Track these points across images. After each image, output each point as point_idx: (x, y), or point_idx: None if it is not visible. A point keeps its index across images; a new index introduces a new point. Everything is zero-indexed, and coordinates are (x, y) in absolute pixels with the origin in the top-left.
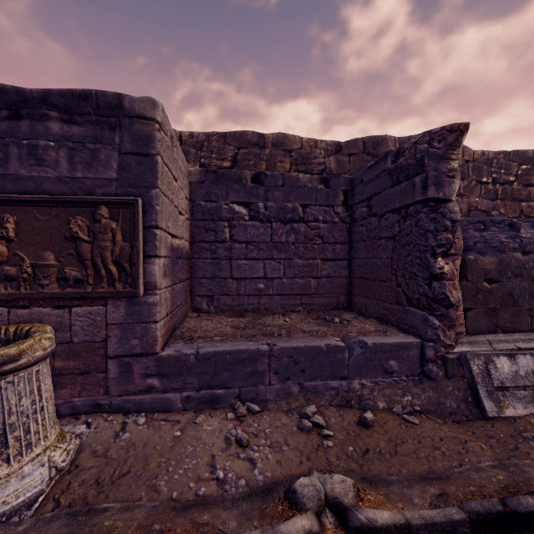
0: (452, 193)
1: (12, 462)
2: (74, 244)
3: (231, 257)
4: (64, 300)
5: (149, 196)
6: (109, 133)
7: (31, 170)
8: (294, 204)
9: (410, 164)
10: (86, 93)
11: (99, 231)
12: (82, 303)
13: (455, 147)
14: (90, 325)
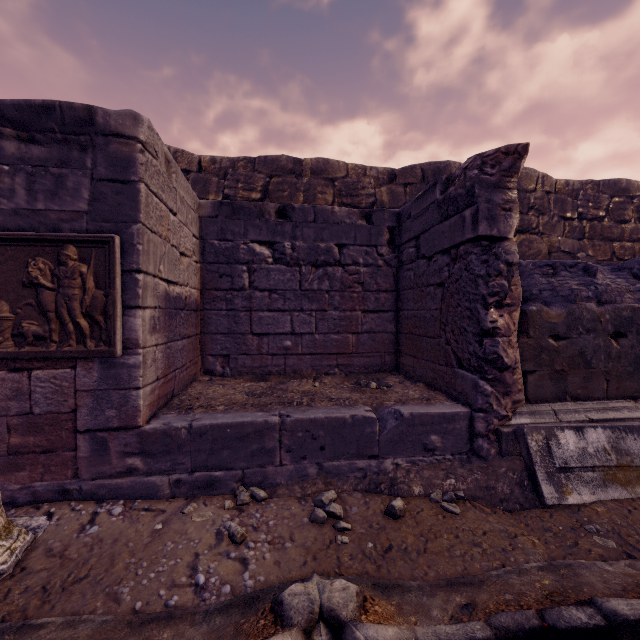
0: (509, 230)
1: None
2: (34, 291)
3: (251, 308)
4: (23, 362)
5: (130, 233)
6: (79, 155)
7: None
8: (329, 243)
9: (460, 195)
10: (48, 105)
11: (65, 276)
12: (45, 365)
13: (513, 173)
14: (55, 392)
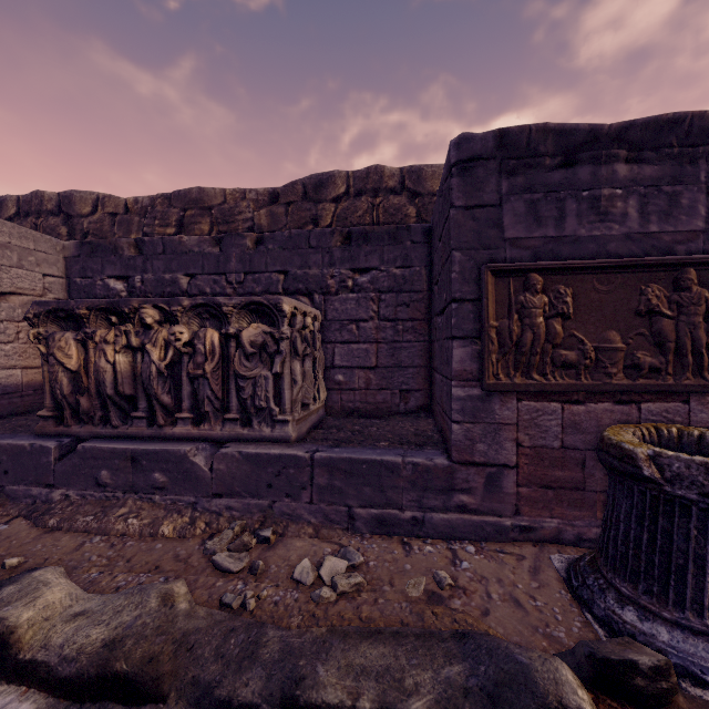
0: None
1: None
2: (646, 320)
3: None
4: (625, 395)
5: None
6: (690, 169)
7: (588, 229)
8: None
9: None
10: (673, 119)
11: (690, 302)
12: (649, 399)
13: None
14: None
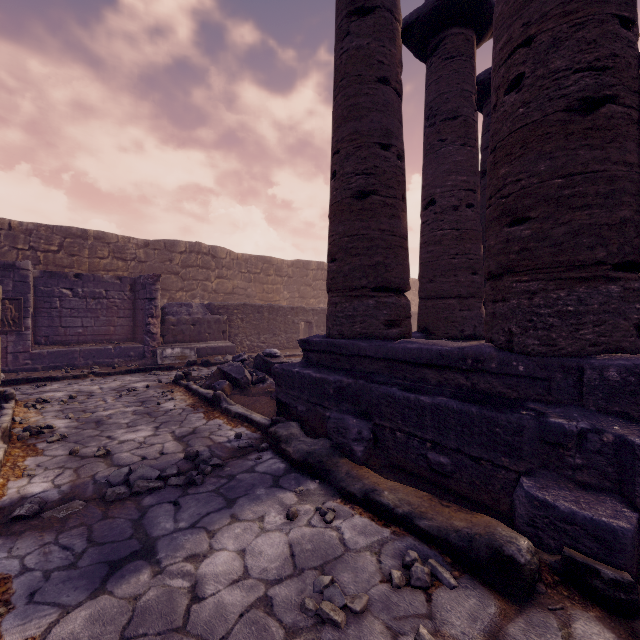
0: (157, 296)
1: None
2: None
3: (61, 316)
4: None
5: (27, 296)
6: (9, 274)
7: None
8: (101, 290)
9: (144, 284)
10: None
11: (5, 309)
12: None
13: (158, 281)
14: None
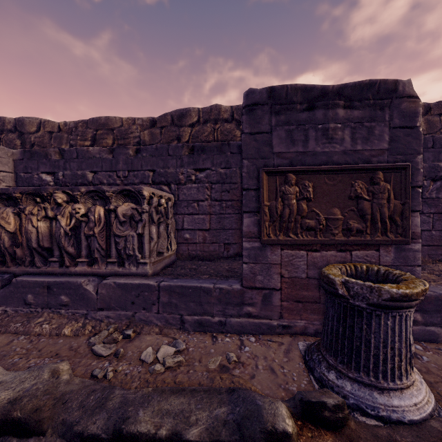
0: None
1: (413, 370)
2: (355, 202)
3: None
4: (344, 246)
5: (413, 161)
6: (380, 113)
7: (322, 147)
8: None
9: None
10: (369, 83)
11: (379, 191)
12: (357, 248)
13: None
14: None
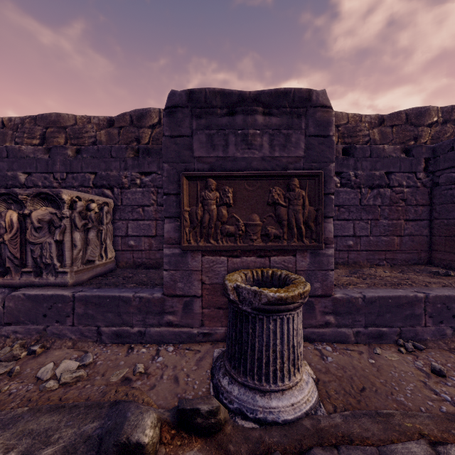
0: None
1: (300, 371)
2: (273, 208)
3: None
4: (263, 252)
5: (327, 169)
6: (297, 121)
7: (242, 153)
8: (380, 171)
9: None
10: (285, 91)
11: (294, 198)
12: (276, 254)
13: None
14: None
